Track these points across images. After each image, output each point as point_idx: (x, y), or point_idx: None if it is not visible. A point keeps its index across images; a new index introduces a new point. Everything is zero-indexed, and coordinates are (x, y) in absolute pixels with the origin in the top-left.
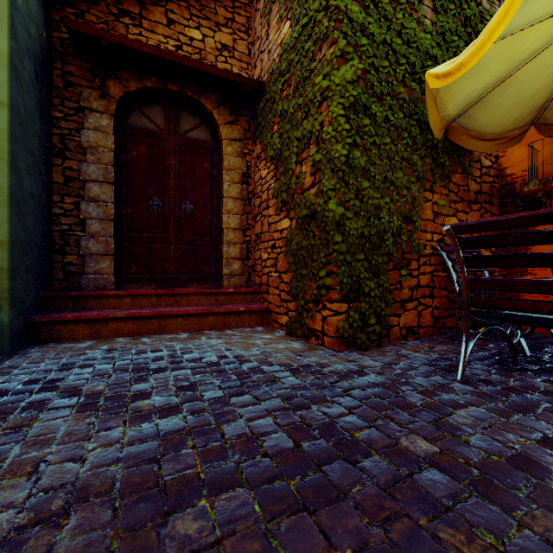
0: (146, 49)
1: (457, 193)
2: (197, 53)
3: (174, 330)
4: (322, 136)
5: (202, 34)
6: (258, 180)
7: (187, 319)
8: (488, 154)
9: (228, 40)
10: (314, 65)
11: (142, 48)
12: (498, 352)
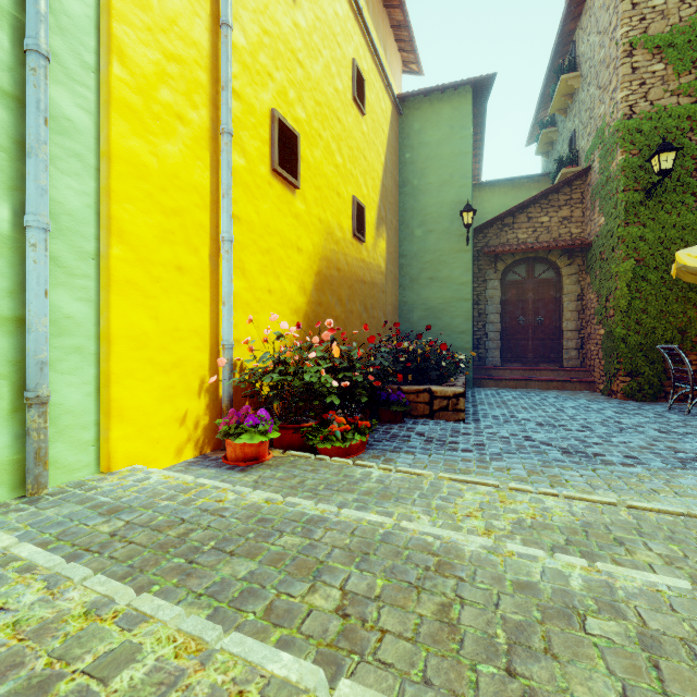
0: (519, 251)
1: None
2: (545, 229)
3: (533, 387)
4: (614, 295)
5: (549, 217)
6: (589, 299)
7: (540, 382)
8: None
9: (567, 213)
10: (612, 255)
11: (517, 252)
12: None
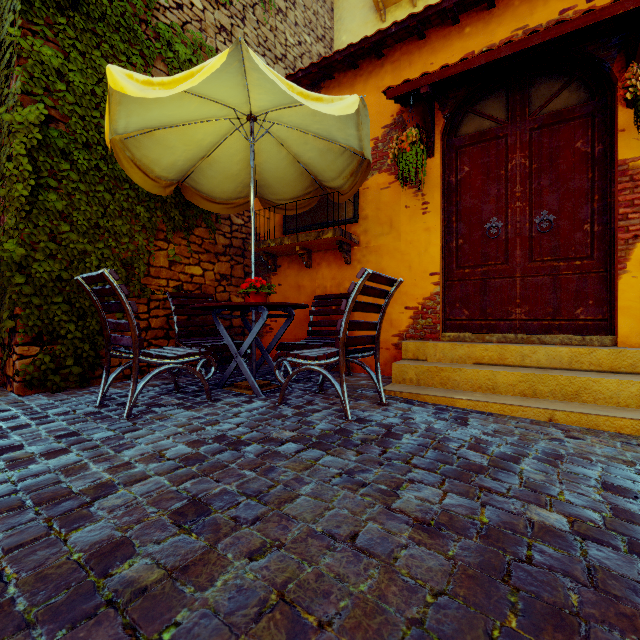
0: None
1: (202, 245)
2: None
3: None
4: (4, 171)
5: None
6: None
7: None
8: (241, 214)
9: None
10: (6, 92)
11: None
12: (195, 382)
